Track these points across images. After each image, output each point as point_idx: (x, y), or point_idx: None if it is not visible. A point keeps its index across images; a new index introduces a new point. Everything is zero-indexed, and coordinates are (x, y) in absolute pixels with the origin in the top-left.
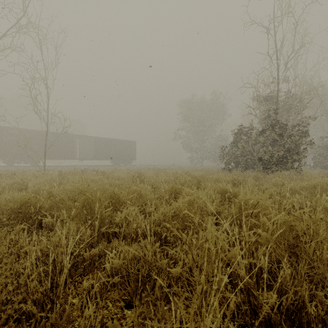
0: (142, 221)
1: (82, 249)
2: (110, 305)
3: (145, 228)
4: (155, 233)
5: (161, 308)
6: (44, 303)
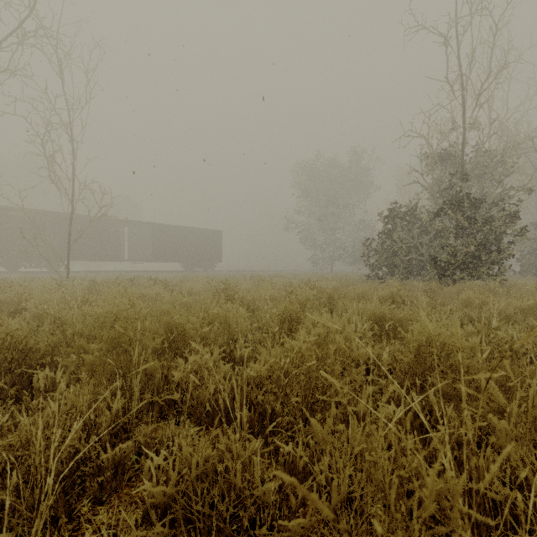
0: (227, 376)
1: (98, 444)
2: None
3: (232, 391)
4: (251, 403)
5: None
6: None
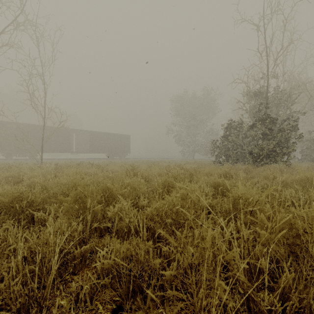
0: (135, 215)
1: (73, 246)
2: (100, 307)
3: (138, 222)
4: (147, 228)
5: (154, 311)
6: (30, 306)
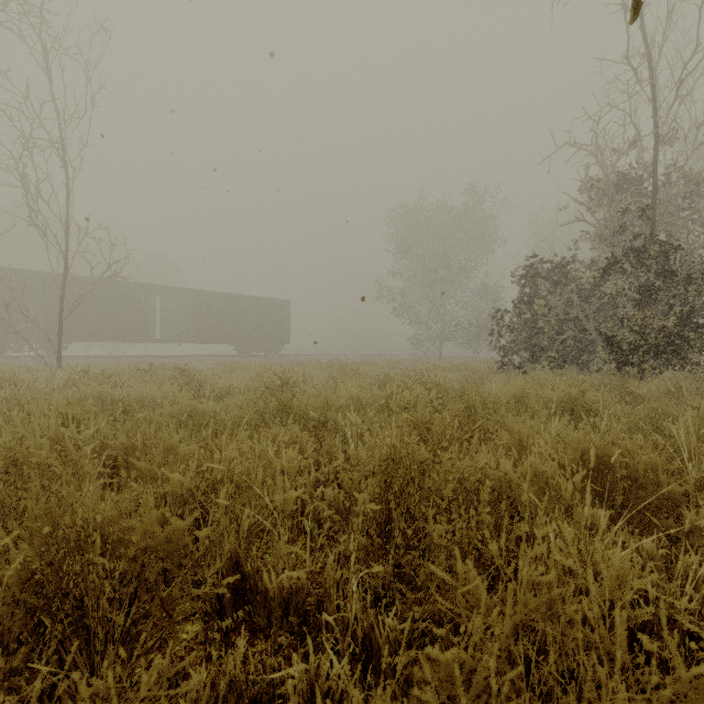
0: None
1: None
2: None
3: None
4: None
5: None
6: None
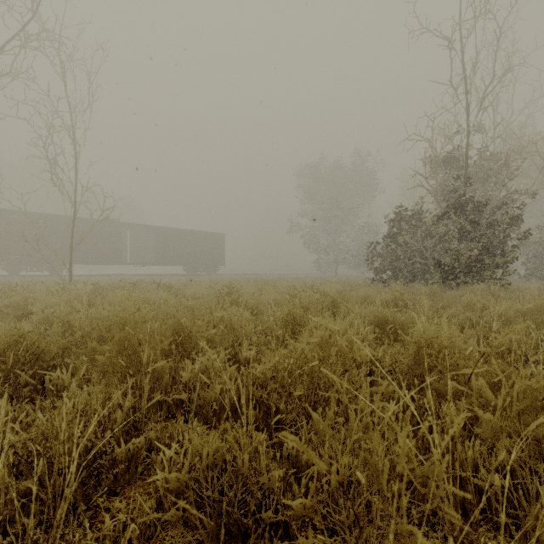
0: (232, 377)
1: (112, 439)
2: None
3: (238, 391)
4: (256, 402)
5: None
6: None
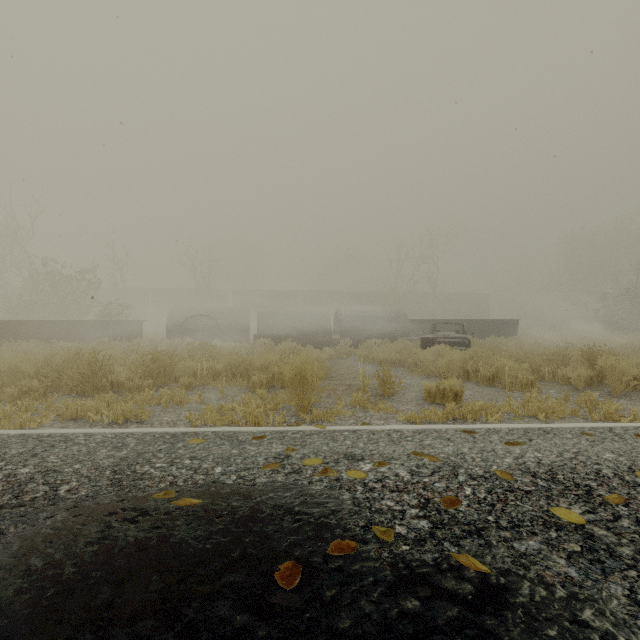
0: None
1: None
2: None
3: None
4: None
5: None
6: None
